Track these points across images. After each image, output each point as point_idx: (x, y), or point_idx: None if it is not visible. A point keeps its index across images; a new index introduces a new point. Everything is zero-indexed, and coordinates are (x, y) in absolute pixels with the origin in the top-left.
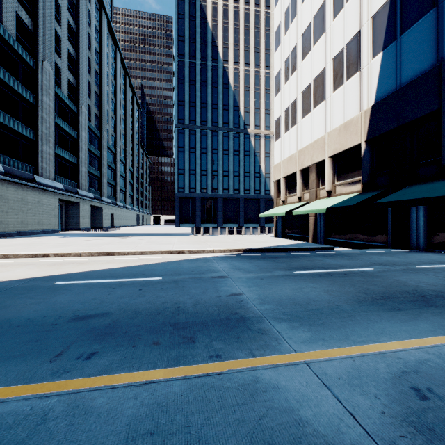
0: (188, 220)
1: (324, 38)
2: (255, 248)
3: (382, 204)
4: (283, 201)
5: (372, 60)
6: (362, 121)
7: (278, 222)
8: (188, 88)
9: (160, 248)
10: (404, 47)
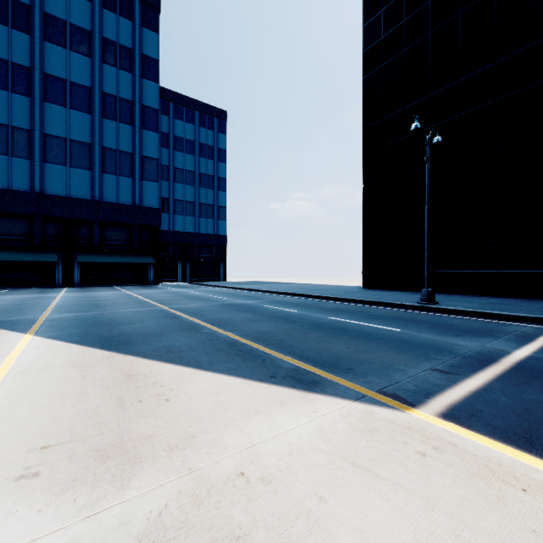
0: None
1: None
2: None
3: None
4: None
5: None
6: None
7: None
8: None
9: None
10: None
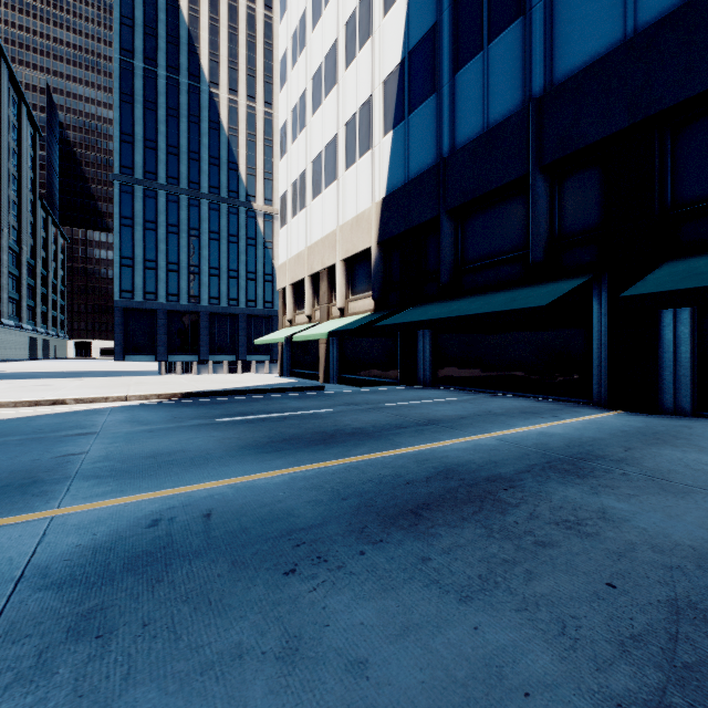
0: (143, 349)
1: (336, 92)
2: (203, 391)
3: (379, 328)
4: (290, 321)
5: (383, 138)
6: (373, 217)
7: (285, 352)
8: (142, 114)
9: (19, 397)
10: (411, 132)
